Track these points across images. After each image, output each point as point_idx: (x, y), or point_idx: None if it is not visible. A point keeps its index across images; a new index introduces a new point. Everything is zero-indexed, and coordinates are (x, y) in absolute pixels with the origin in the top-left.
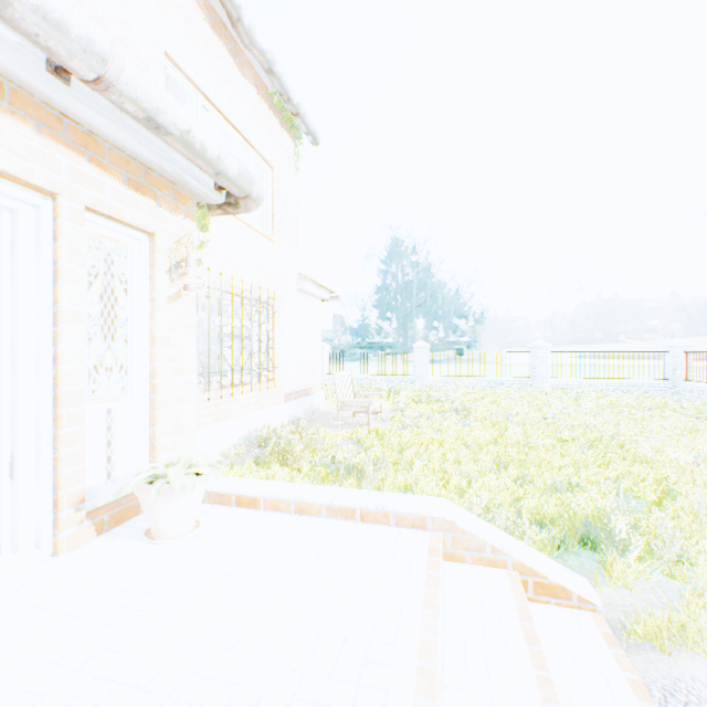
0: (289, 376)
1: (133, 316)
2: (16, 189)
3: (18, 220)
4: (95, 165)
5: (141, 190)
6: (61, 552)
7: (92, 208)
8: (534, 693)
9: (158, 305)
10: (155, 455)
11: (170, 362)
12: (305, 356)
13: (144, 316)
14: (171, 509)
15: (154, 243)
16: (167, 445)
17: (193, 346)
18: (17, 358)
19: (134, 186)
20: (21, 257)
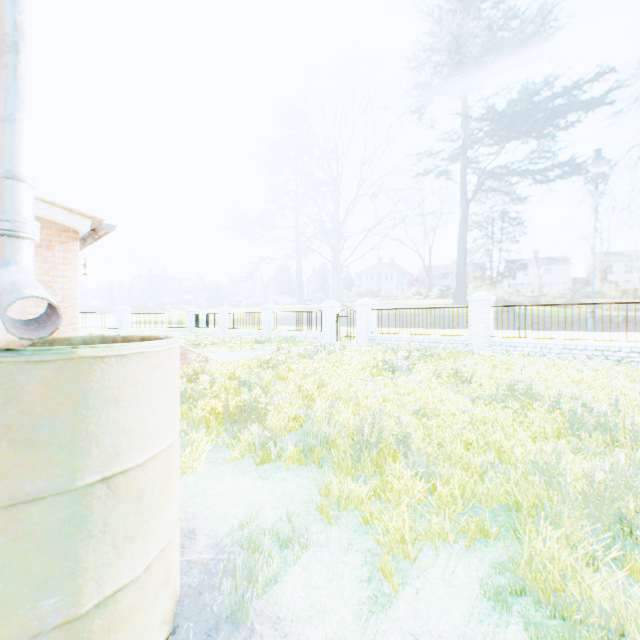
0: None
1: None
2: None
3: None
4: None
5: None
6: None
7: None
8: None
9: None
10: None
11: None
12: None
13: None
14: None
15: None
16: None
17: None
18: None
19: None
20: None
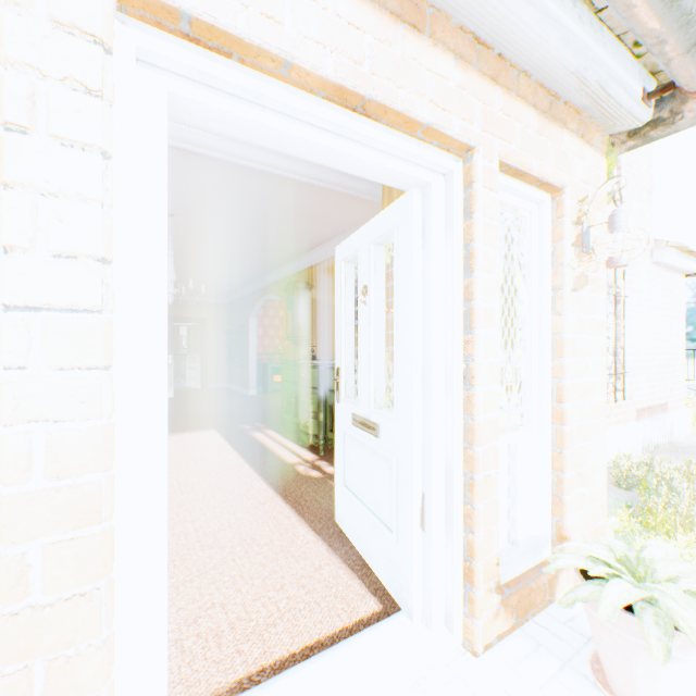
0: (638, 384)
1: (530, 313)
2: (431, 153)
3: (428, 197)
4: (503, 101)
5: (547, 128)
6: (473, 646)
7: (499, 163)
8: None
9: (563, 294)
10: (559, 515)
11: (573, 378)
12: (659, 356)
13: (545, 312)
14: (667, 673)
15: (555, 205)
16: (571, 501)
17: (598, 352)
18: (427, 376)
19: (539, 123)
20: (432, 245)
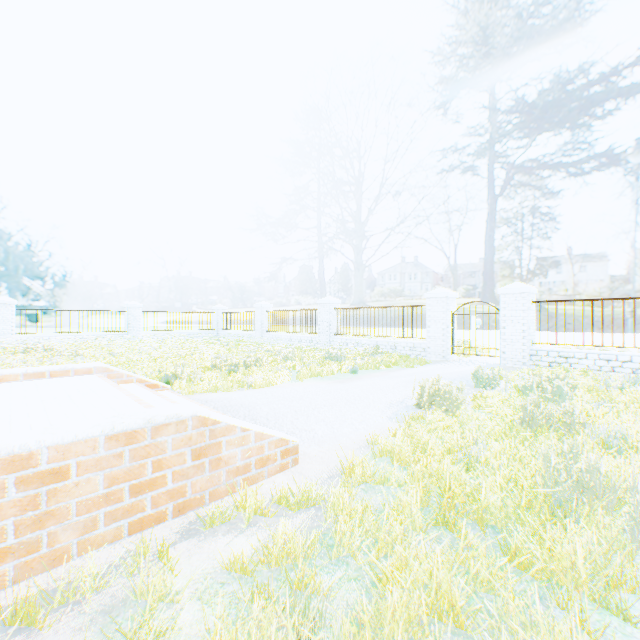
0: None
1: None
2: None
3: None
4: None
5: None
6: None
7: None
8: (150, 392)
9: None
10: None
11: None
12: None
13: None
14: None
15: None
16: None
17: None
18: None
19: None
20: None
